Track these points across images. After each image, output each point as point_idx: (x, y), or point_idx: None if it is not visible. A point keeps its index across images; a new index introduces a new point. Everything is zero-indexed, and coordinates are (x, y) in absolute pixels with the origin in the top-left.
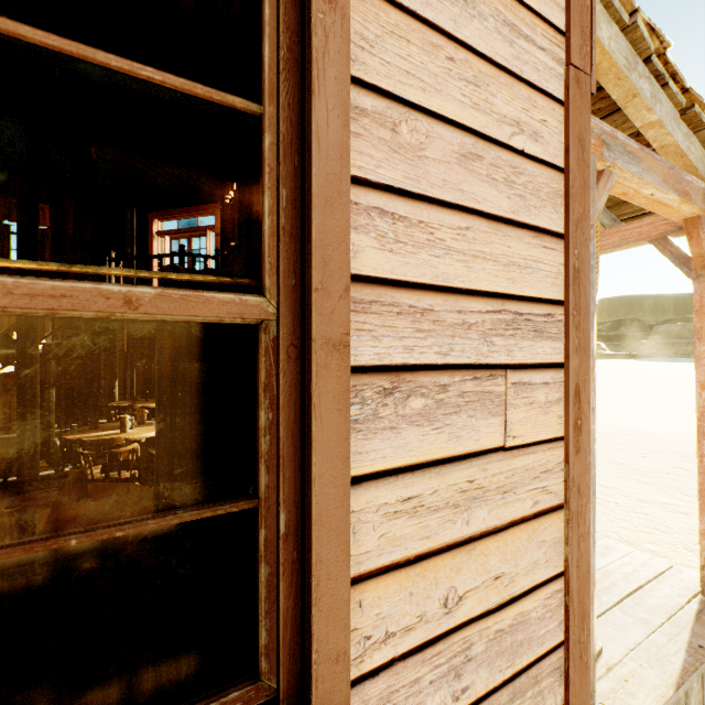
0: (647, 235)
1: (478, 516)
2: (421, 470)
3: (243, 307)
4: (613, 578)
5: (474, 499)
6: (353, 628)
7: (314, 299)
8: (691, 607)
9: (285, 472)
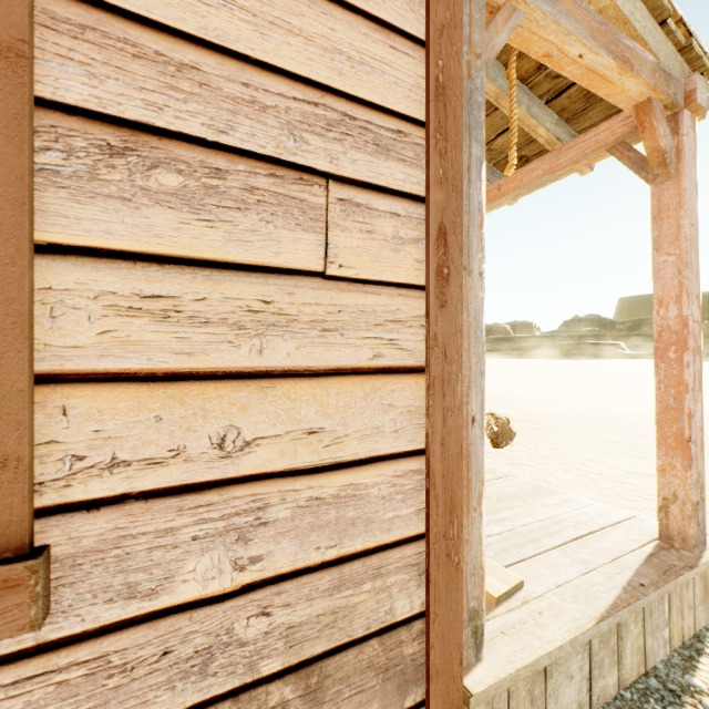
0: (604, 142)
1: (279, 348)
2: (177, 267)
3: None
4: (562, 525)
5: (272, 326)
6: (50, 440)
7: None
8: (643, 551)
9: None
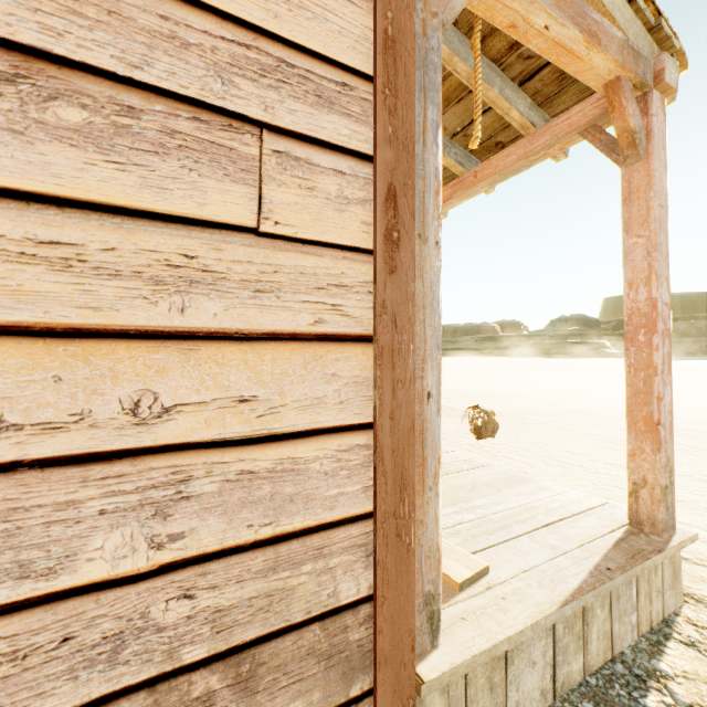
0: (576, 125)
1: (205, 308)
2: (81, 212)
3: None
4: (534, 512)
5: (195, 283)
6: None
7: None
8: (613, 536)
9: None
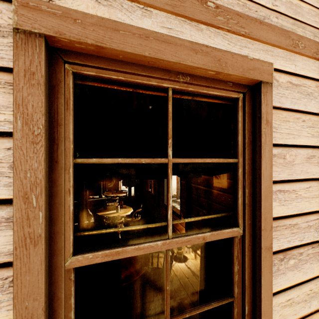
0: None
1: (313, 303)
2: (293, 288)
3: (233, 232)
4: None
5: (312, 297)
6: None
7: (262, 233)
8: None
9: (247, 291)
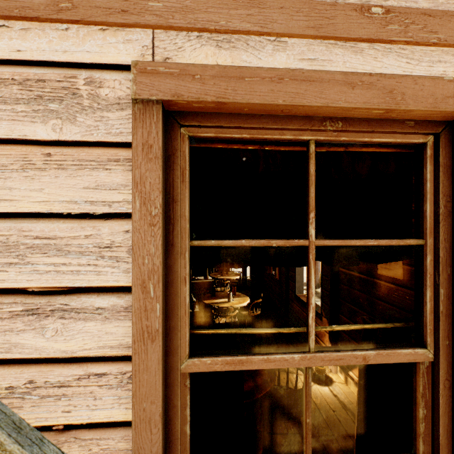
0: None
1: None
2: None
3: (415, 355)
4: None
5: None
6: None
7: None
8: None
9: (442, 453)
